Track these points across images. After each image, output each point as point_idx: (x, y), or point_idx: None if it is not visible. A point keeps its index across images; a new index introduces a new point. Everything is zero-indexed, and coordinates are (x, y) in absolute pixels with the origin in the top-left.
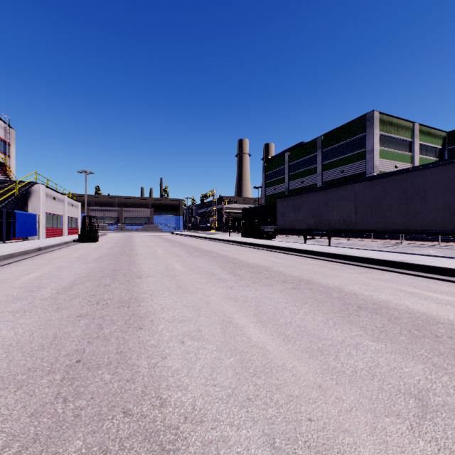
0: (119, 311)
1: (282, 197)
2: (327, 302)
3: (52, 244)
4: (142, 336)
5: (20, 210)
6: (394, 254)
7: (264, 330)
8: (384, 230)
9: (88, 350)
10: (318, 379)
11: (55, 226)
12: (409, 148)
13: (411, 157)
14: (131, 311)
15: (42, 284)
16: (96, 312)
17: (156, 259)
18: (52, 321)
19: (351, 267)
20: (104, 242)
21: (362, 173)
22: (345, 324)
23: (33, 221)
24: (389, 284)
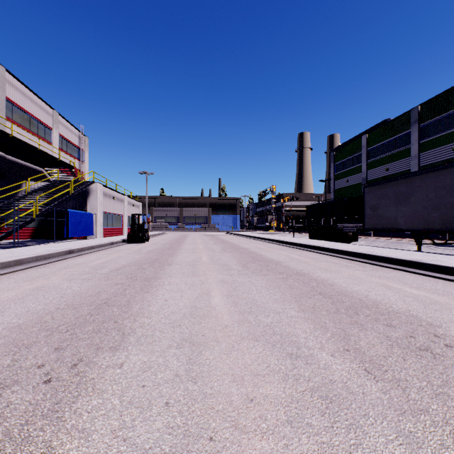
0: None
1: (374, 184)
2: None
3: (91, 246)
4: None
5: (81, 210)
6: None
7: None
8: None
9: None
10: None
11: (114, 225)
12: None
13: None
14: None
15: None
16: None
17: (191, 275)
18: None
19: None
20: (154, 242)
21: None
22: None
23: (88, 220)
24: None
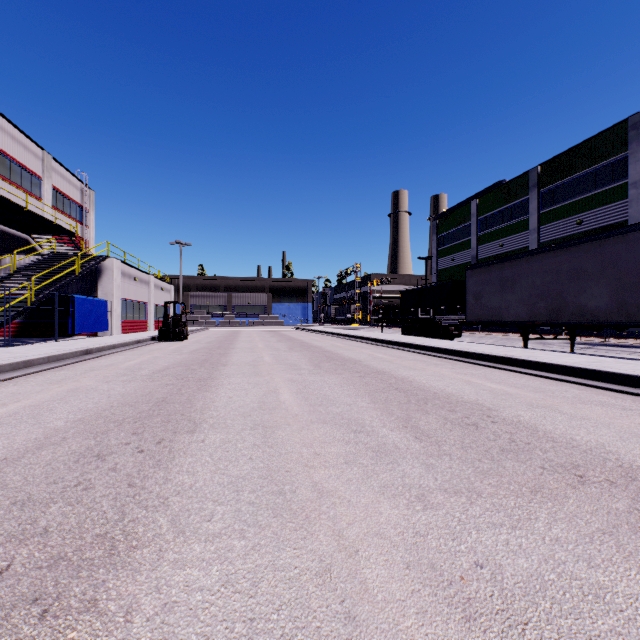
0: None
1: (477, 267)
2: None
3: (112, 344)
4: None
5: (89, 296)
6: None
7: None
8: None
9: None
10: None
11: (136, 317)
12: None
13: None
14: None
15: None
16: None
17: (253, 375)
18: None
19: None
20: (195, 340)
21: (621, 223)
22: None
23: (102, 310)
24: None
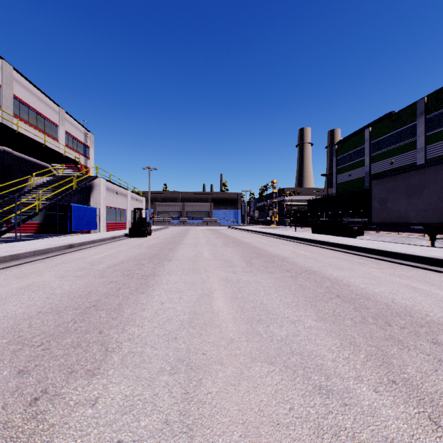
0: None
1: (382, 177)
2: None
3: (92, 240)
4: None
5: (85, 204)
6: None
7: None
8: None
9: None
10: None
11: (118, 220)
12: None
13: None
14: None
15: None
16: None
17: (191, 272)
18: None
19: None
20: (156, 236)
21: None
22: None
23: (92, 214)
24: None
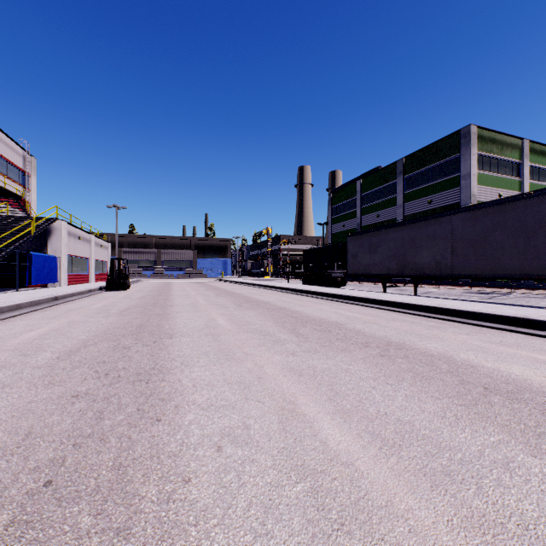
0: (132, 388)
1: (354, 235)
2: (434, 379)
3: (72, 293)
4: (158, 435)
5: (39, 252)
6: (510, 307)
7: (346, 429)
8: (492, 275)
9: (70, 460)
10: (459, 542)
11: (80, 271)
12: (516, 172)
13: (519, 183)
14: (150, 389)
15: (43, 344)
16: (100, 390)
17: (196, 311)
18: (34, 404)
19: (454, 325)
20: (136, 290)
21: (456, 203)
22: (475, 419)
23: (52, 265)
24: (517, 350)
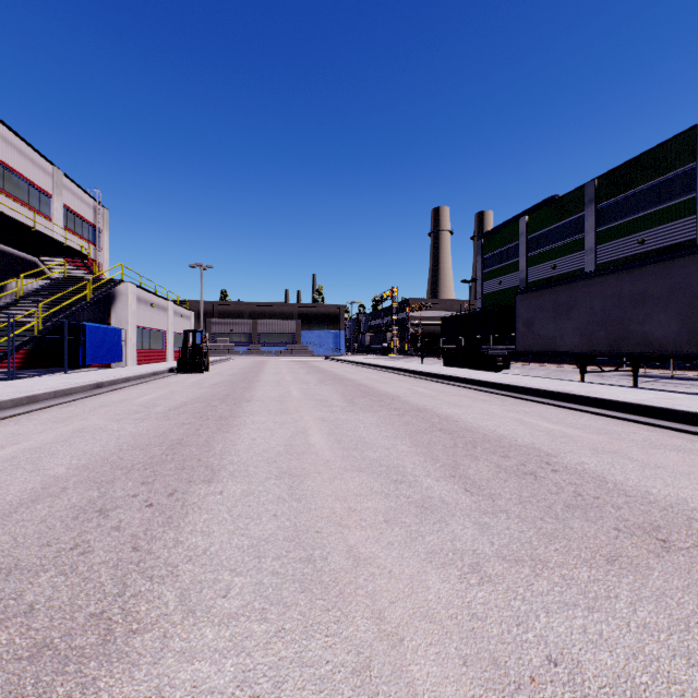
0: None
1: (528, 291)
2: None
3: (126, 377)
4: None
5: (102, 323)
6: None
7: None
8: None
9: None
10: None
11: (153, 347)
12: None
13: None
14: None
15: None
16: None
17: (280, 413)
18: None
19: None
20: (217, 372)
21: (688, 241)
22: None
23: (115, 339)
24: None
